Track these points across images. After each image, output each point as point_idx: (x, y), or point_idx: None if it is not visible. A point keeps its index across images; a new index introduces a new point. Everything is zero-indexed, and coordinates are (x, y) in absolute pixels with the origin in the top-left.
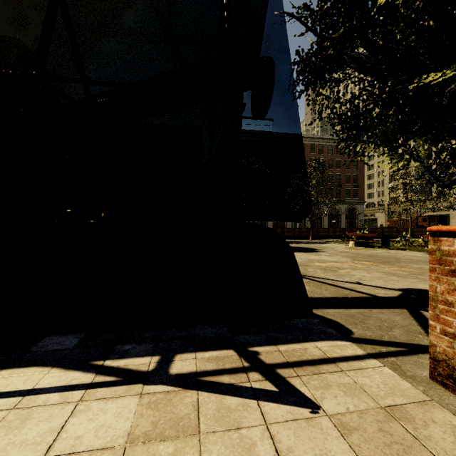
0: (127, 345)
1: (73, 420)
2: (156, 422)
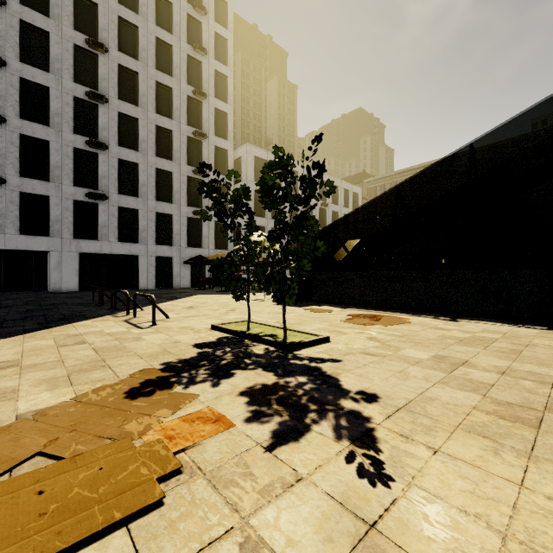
0: (526, 324)
1: (515, 329)
2: (548, 333)
